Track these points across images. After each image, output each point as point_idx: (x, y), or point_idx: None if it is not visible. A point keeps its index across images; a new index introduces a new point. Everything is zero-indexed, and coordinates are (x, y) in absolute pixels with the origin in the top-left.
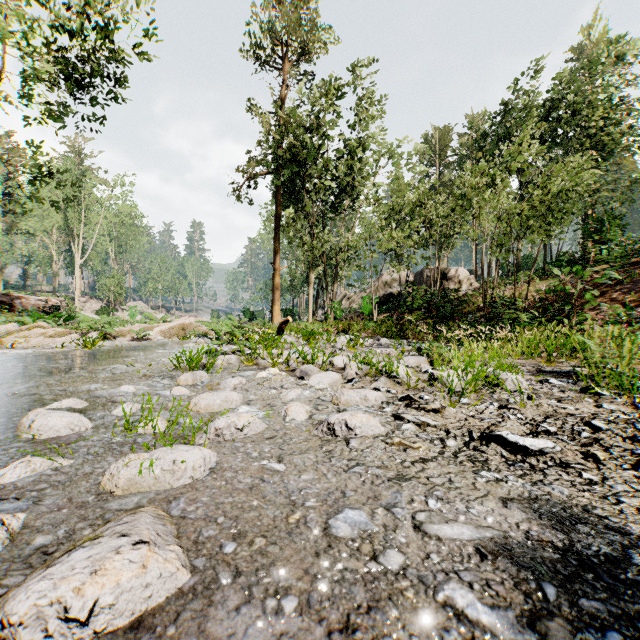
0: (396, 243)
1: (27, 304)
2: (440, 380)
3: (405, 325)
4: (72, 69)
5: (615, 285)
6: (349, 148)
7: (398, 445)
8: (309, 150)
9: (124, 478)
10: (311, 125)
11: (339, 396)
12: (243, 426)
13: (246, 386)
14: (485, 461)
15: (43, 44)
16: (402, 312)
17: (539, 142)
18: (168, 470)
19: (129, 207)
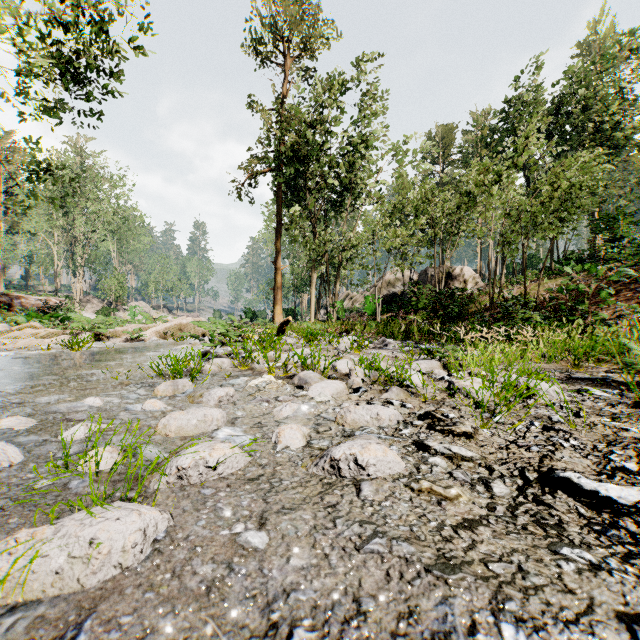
0: (400, 241)
1: (27, 304)
2: (462, 390)
3: (411, 325)
4: (68, 63)
5: (629, 284)
6: (352, 145)
7: (429, 494)
8: (311, 147)
9: (1, 576)
10: (313, 121)
11: (344, 414)
12: (217, 463)
13: (234, 398)
14: (559, 524)
15: (39, 38)
16: (406, 312)
17: (546, 138)
18: (79, 557)
19: (131, 207)
